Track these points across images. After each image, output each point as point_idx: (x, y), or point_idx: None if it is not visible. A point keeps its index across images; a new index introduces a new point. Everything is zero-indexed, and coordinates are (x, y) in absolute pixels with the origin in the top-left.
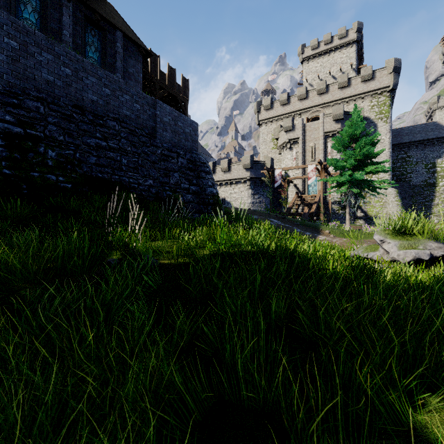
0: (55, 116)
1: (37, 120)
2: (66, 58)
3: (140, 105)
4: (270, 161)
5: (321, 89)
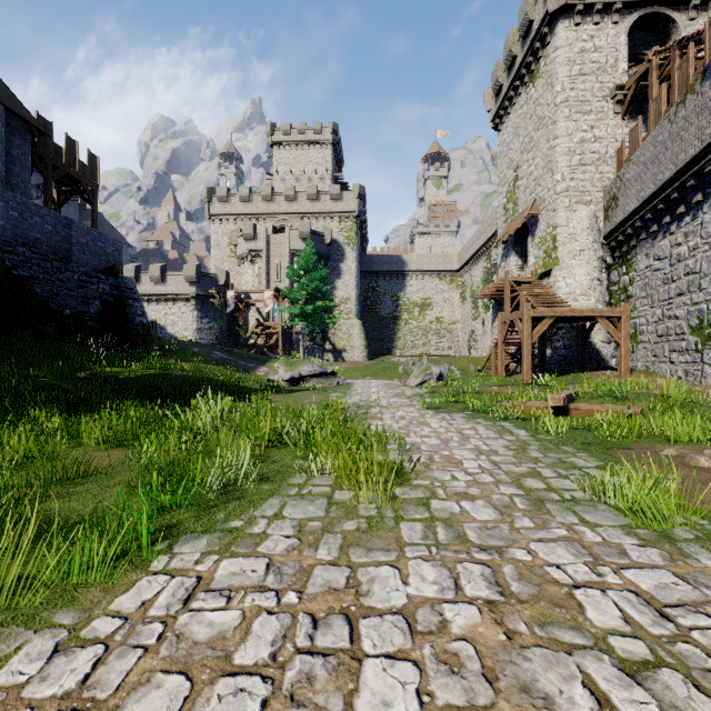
0: None
1: None
2: None
3: (53, 227)
4: (225, 276)
5: (289, 195)
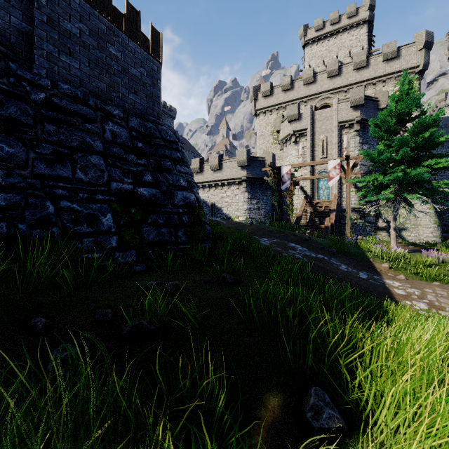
0: None
1: None
2: None
3: None
4: (272, 158)
5: (332, 70)
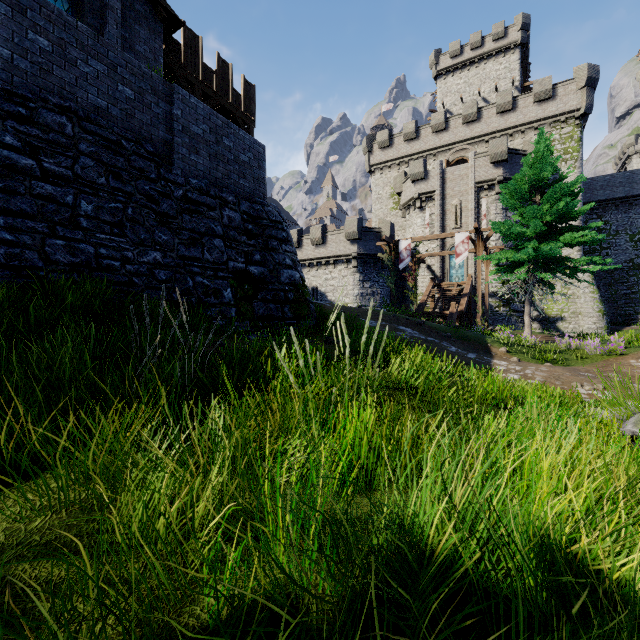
0: None
1: None
2: None
3: (134, 91)
4: (390, 229)
5: (469, 114)
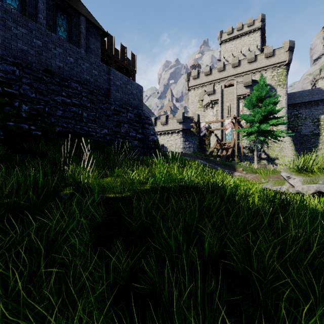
0: (28, 78)
1: (13, 80)
2: (37, 32)
3: (97, 72)
4: (197, 117)
5: (235, 63)
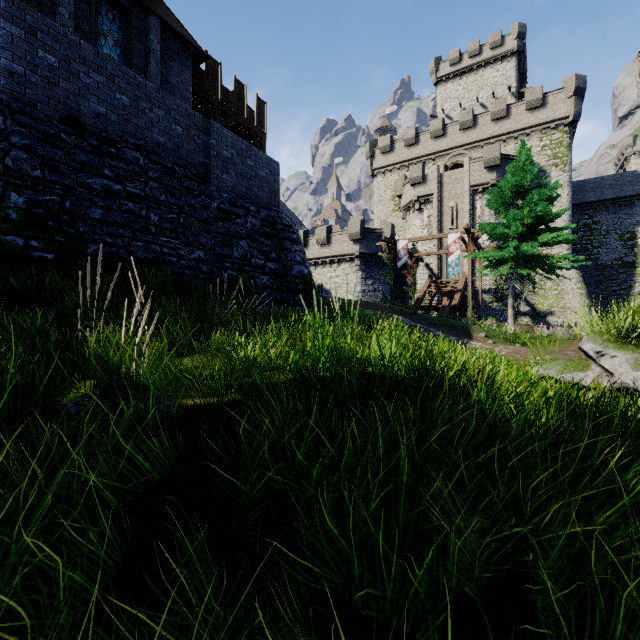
0: (25, 135)
1: None
2: (47, 37)
3: (183, 128)
4: (390, 230)
5: (466, 121)
